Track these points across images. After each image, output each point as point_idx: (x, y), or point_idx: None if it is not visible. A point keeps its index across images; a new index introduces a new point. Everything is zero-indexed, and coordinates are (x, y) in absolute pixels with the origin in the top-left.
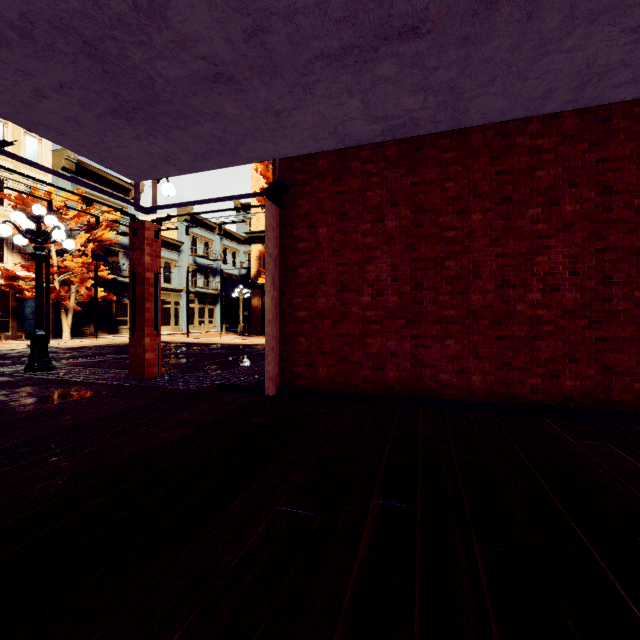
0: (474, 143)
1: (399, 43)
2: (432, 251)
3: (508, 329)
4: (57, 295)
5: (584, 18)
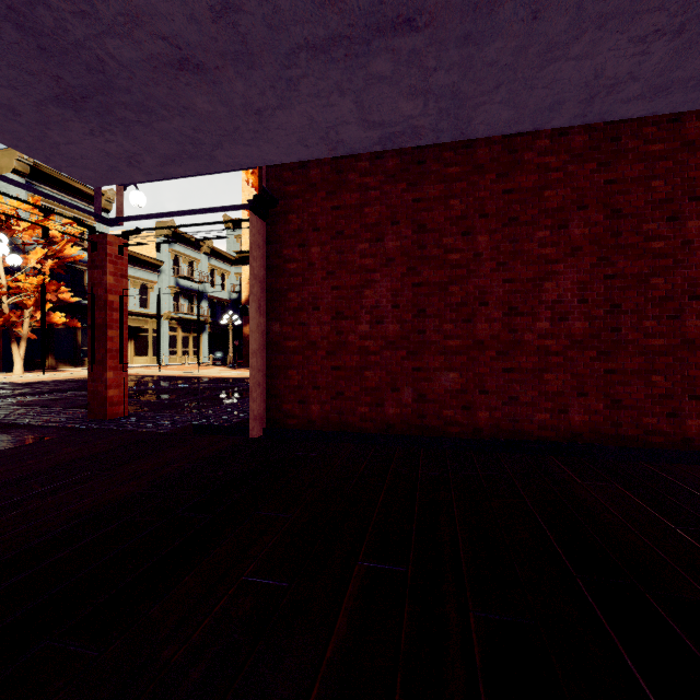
0: (480, 158)
1: (394, 36)
2: (436, 275)
3: (516, 361)
4: (6, 321)
5: (592, 22)
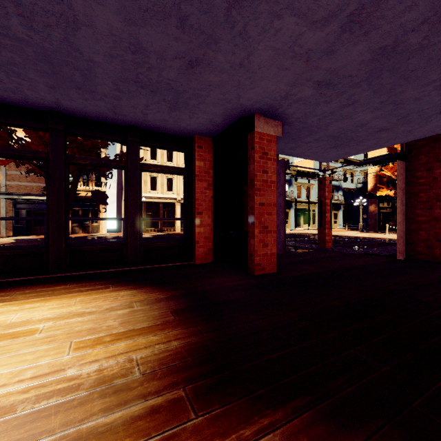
0: None
1: None
2: None
3: None
4: None
5: None
